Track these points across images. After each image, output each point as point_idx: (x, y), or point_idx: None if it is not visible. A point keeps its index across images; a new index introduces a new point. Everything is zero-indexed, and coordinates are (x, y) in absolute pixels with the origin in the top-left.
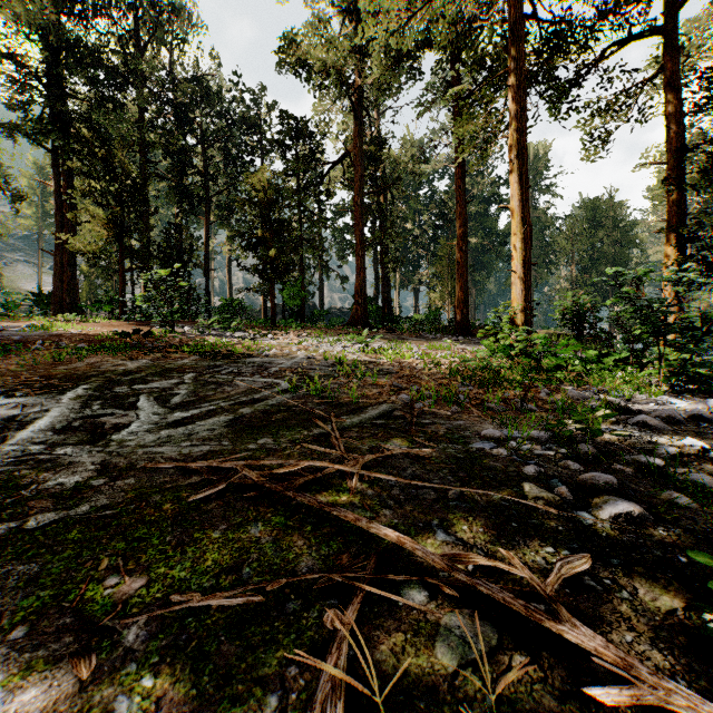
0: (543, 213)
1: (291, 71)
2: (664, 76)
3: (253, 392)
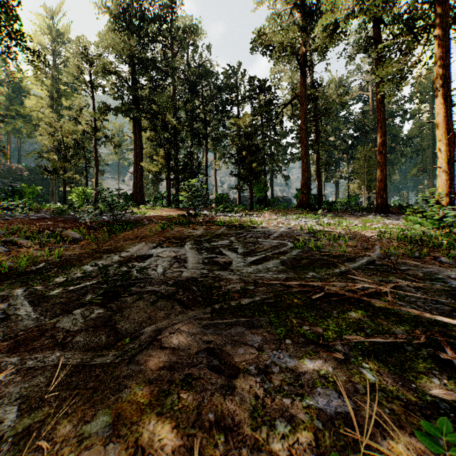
0: None
1: (260, 52)
2: None
3: (276, 248)
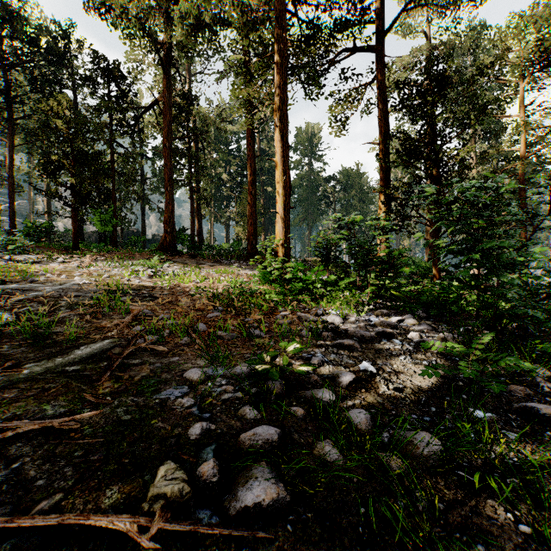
0: (317, 174)
1: (99, 14)
2: (379, 83)
3: None
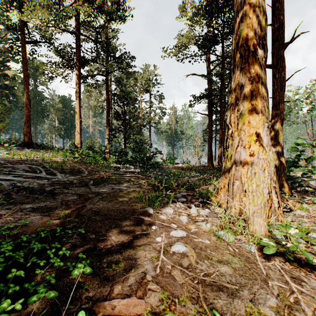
0: (41, 93)
1: None
2: (106, 87)
3: (36, 168)
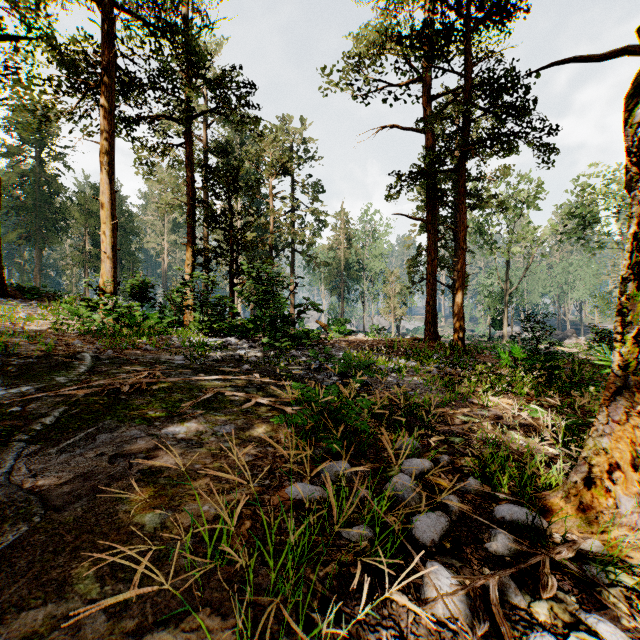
0: (54, 178)
1: None
2: (187, 152)
3: None
